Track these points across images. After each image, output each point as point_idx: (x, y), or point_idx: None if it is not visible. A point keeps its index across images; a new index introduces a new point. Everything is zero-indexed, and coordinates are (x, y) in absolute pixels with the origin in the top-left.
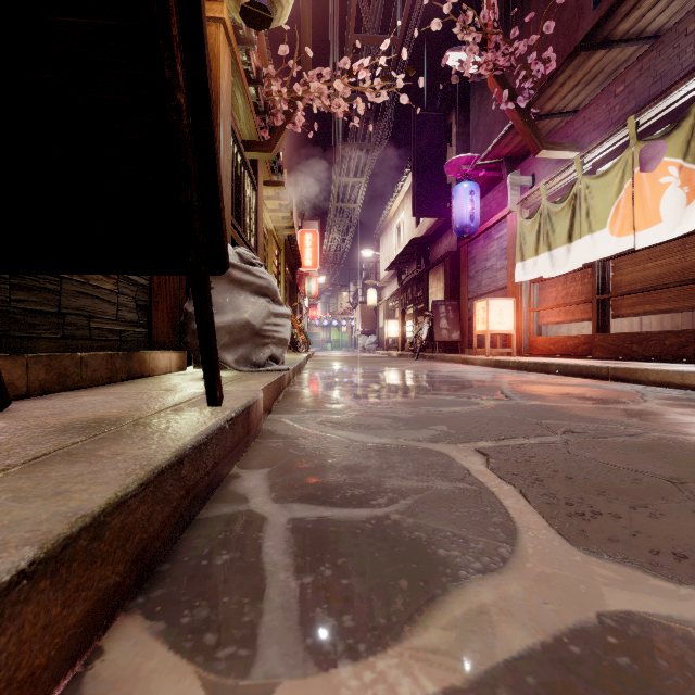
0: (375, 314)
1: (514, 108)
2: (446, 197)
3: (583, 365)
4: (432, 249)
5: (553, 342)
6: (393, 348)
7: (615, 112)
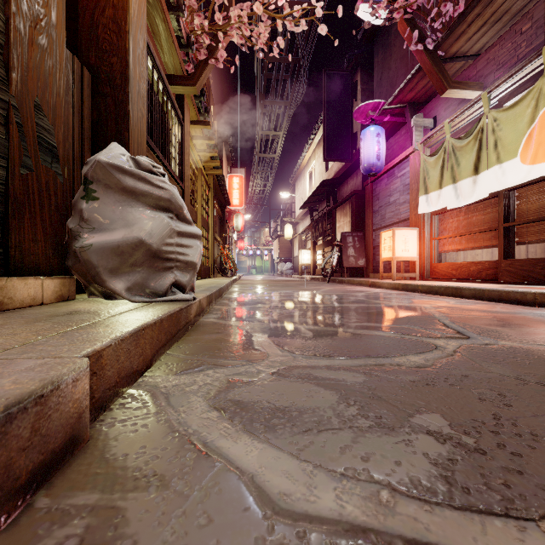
0: (291, 245)
1: (422, 49)
2: (352, 144)
3: (503, 290)
4: (340, 189)
5: (455, 267)
6: (306, 272)
7: (521, 49)
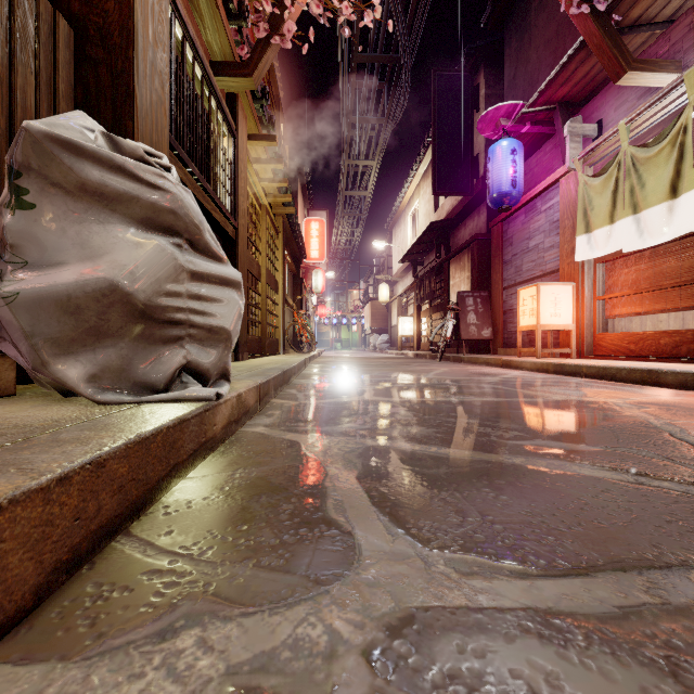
0: (387, 311)
1: (588, 12)
2: (473, 171)
3: None
4: (454, 235)
5: (634, 340)
6: (408, 347)
7: None
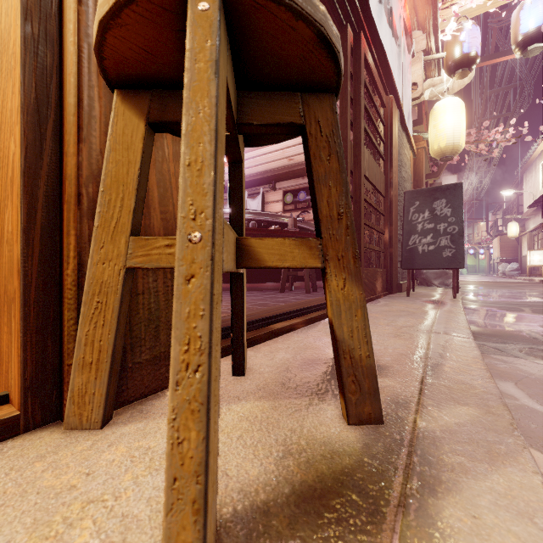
0: (516, 243)
1: None
2: None
3: None
4: None
5: None
6: (536, 274)
7: None
